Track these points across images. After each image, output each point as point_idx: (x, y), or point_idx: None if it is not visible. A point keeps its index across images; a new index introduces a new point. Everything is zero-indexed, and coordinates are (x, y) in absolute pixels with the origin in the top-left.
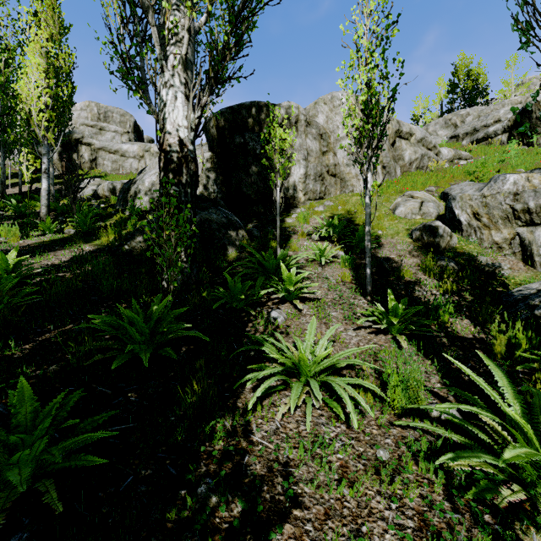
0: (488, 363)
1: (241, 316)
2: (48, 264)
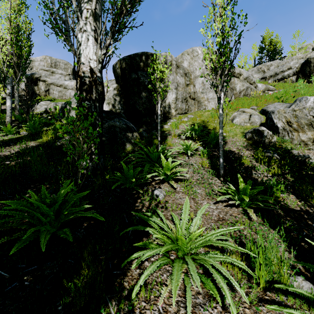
0: None
1: (132, 194)
2: (1, 155)
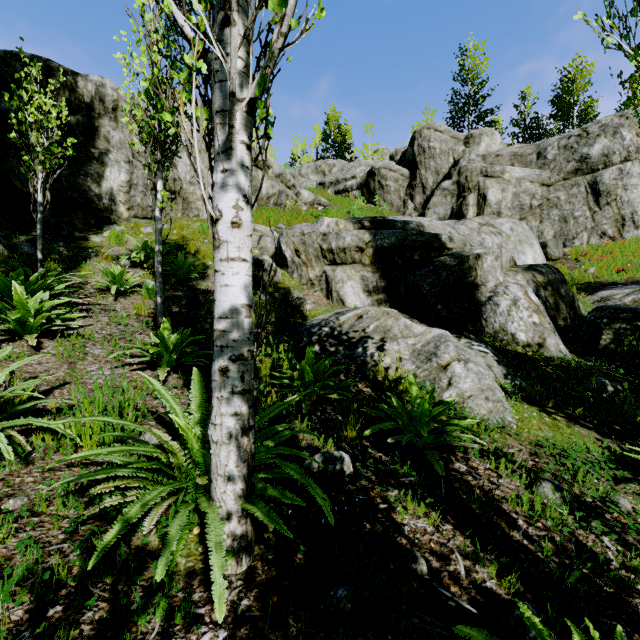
0: (195, 377)
1: None
2: None
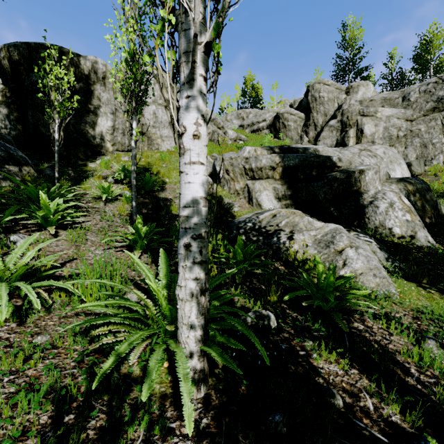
0: (161, 255)
1: None
2: None
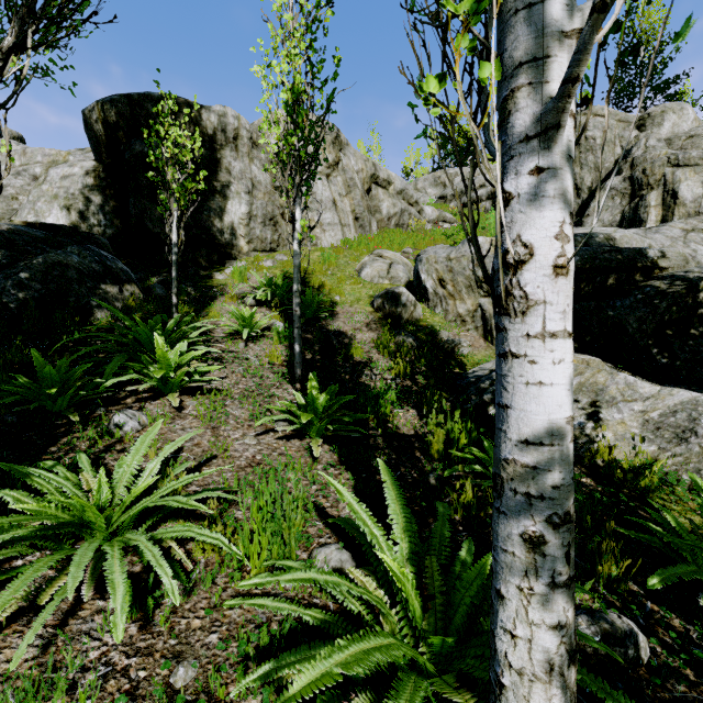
0: (385, 477)
1: (54, 425)
2: None
